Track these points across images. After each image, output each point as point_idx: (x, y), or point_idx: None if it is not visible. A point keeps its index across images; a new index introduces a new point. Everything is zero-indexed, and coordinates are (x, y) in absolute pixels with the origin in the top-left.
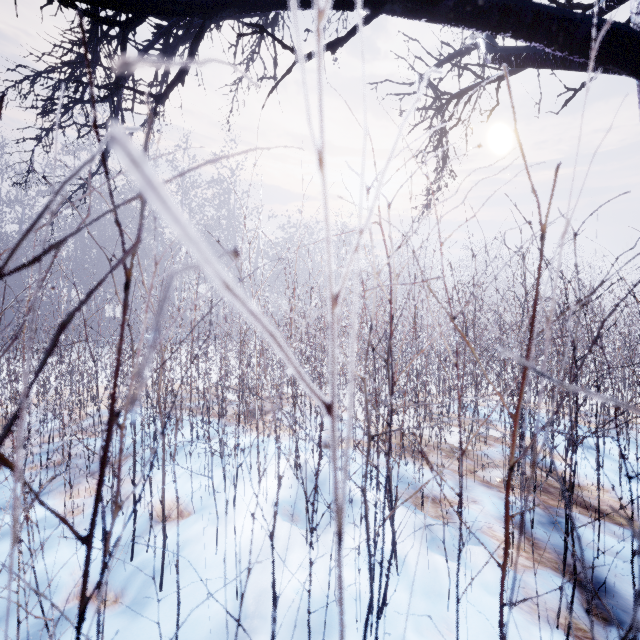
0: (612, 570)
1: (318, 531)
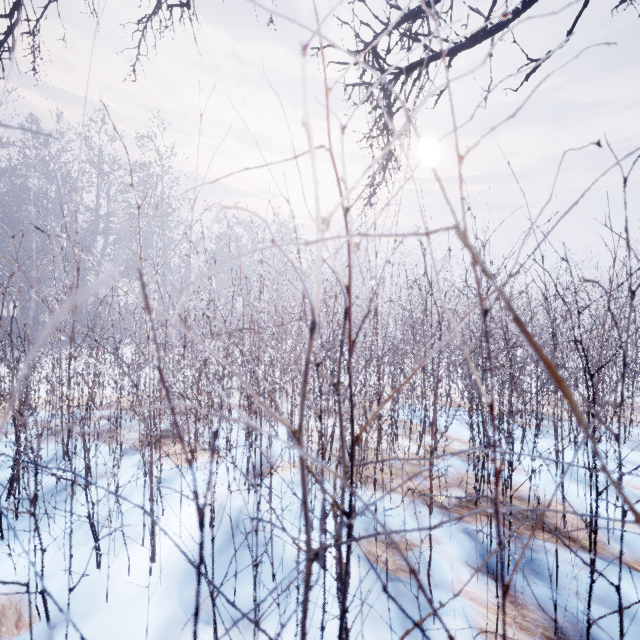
0: (609, 631)
1: (236, 629)
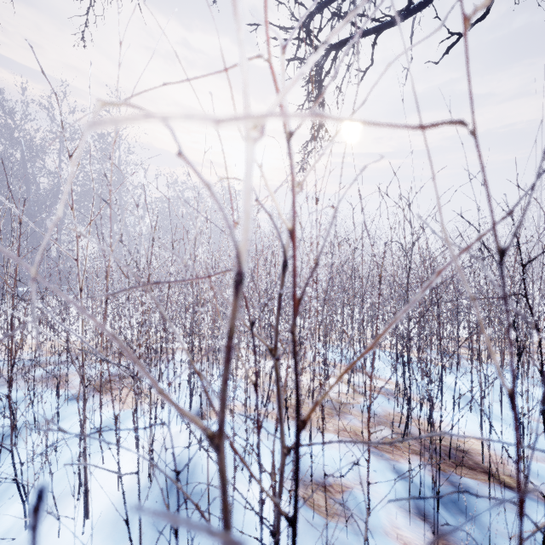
0: None
1: None
